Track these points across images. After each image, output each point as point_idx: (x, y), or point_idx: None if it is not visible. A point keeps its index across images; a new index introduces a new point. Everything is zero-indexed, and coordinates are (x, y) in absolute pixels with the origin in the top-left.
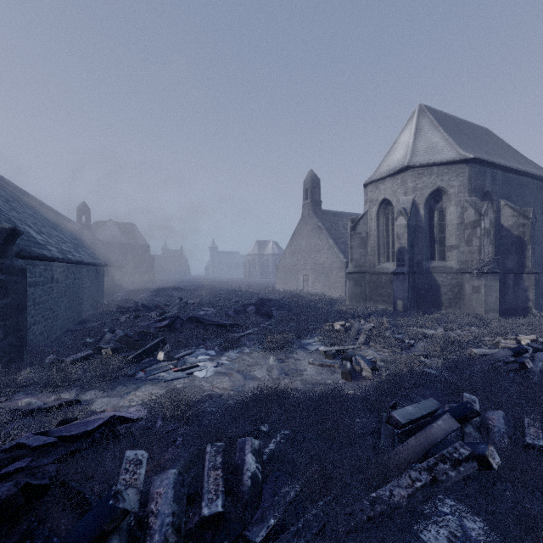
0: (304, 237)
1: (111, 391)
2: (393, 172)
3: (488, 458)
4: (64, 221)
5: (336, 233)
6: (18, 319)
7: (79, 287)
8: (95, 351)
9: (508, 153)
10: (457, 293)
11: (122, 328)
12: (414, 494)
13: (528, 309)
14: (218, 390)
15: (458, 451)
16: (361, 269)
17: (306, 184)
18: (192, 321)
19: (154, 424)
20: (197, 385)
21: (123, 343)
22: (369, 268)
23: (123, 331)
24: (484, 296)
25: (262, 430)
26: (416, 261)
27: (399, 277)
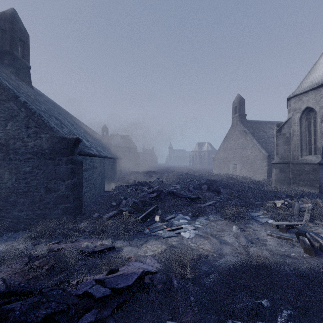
0: (233, 139)
1: (131, 242)
2: (316, 86)
3: None
4: (96, 135)
5: (258, 135)
6: (79, 190)
7: (105, 171)
8: (119, 212)
9: None
10: None
11: (130, 197)
12: None
13: None
14: (203, 251)
15: None
16: (285, 160)
17: (235, 104)
18: (170, 194)
19: (171, 282)
20: (186, 244)
21: (134, 208)
22: (292, 160)
23: (130, 198)
24: None
25: (265, 306)
26: None
27: None
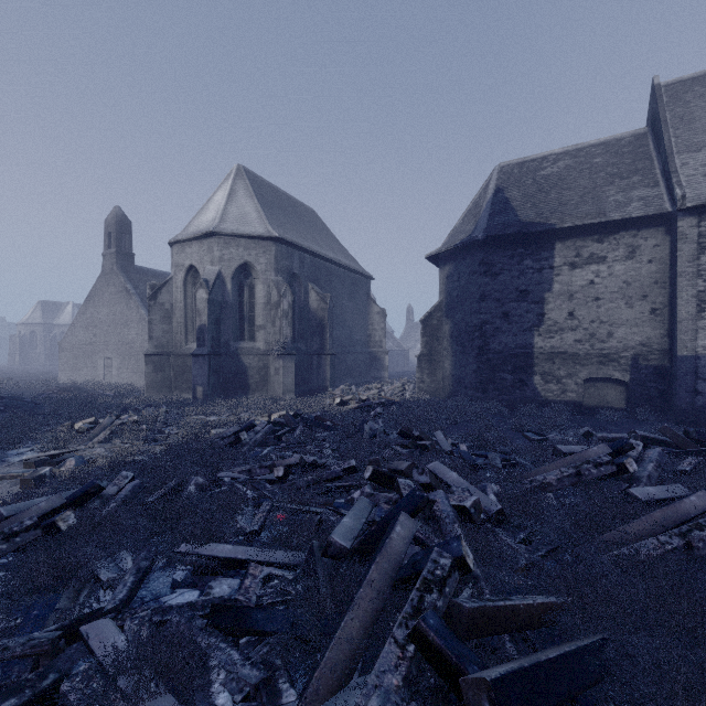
0: (105, 302)
1: None
2: (199, 235)
3: (57, 522)
4: None
5: None
6: None
7: None
8: None
9: (325, 239)
10: (265, 376)
11: None
12: None
13: (326, 388)
14: None
15: (22, 524)
16: (165, 350)
17: (109, 225)
18: None
19: None
20: None
21: None
22: (175, 349)
23: None
24: (283, 377)
25: None
26: (223, 341)
27: (199, 360)
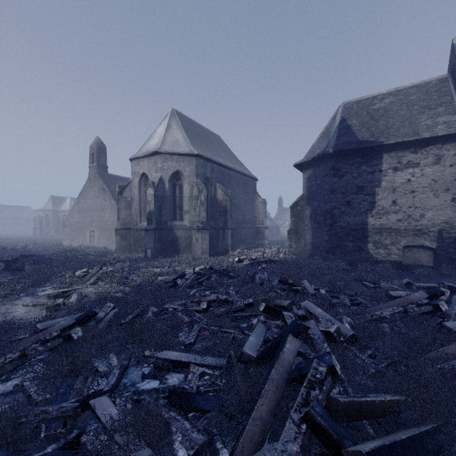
0: (90, 196)
1: None
2: (148, 154)
3: (71, 334)
4: None
5: None
6: None
7: None
8: None
9: (227, 155)
10: (189, 243)
11: None
12: (3, 367)
13: (228, 251)
14: None
15: (51, 335)
16: (127, 226)
17: (93, 149)
18: None
19: None
20: None
21: None
22: (133, 225)
23: None
24: (201, 244)
25: None
26: (163, 221)
27: (148, 233)
